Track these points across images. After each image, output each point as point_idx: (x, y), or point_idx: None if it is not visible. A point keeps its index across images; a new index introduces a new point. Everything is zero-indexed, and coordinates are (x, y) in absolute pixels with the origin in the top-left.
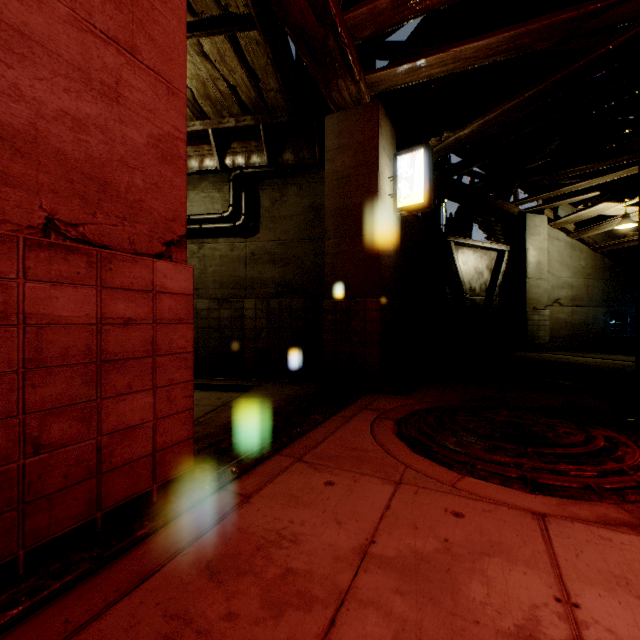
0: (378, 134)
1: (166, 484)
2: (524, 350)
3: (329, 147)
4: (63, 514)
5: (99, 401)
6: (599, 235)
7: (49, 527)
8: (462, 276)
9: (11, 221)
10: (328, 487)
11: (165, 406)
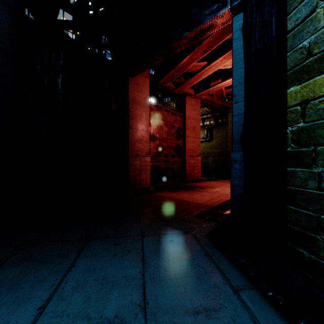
0: None
1: (198, 179)
2: None
3: (229, 121)
4: (191, 178)
5: (193, 170)
6: None
7: (191, 179)
8: None
9: (189, 155)
10: (216, 182)
11: (198, 171)
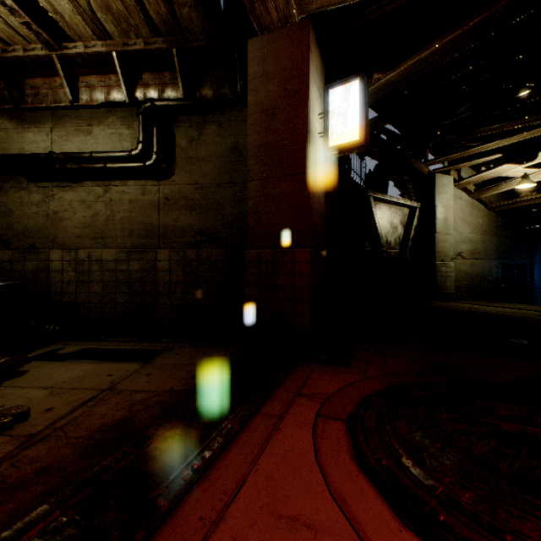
0: (309, 58)
1: None
2: (434, 299)
3: (252, 75)
4: None
5: None
6: (493, 196)
7: None
8: (380, 230)
9: None
10: None
11: None
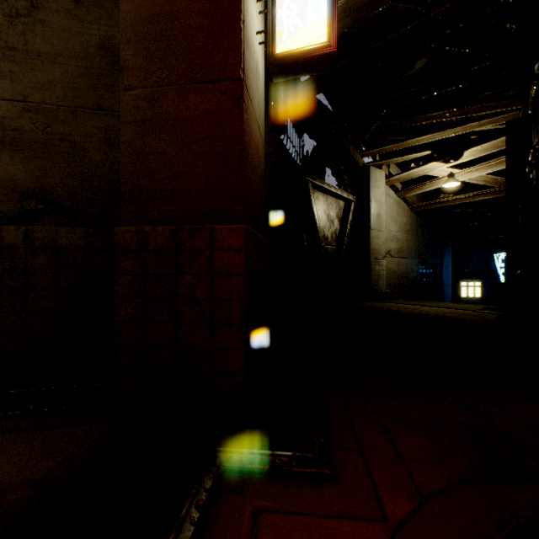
0: None
1: None
2: (369, 299)
3: None
4: None
5: None
6: (414, 197)
7: None
8: (319, 222)
9: None
10: None
11: None
